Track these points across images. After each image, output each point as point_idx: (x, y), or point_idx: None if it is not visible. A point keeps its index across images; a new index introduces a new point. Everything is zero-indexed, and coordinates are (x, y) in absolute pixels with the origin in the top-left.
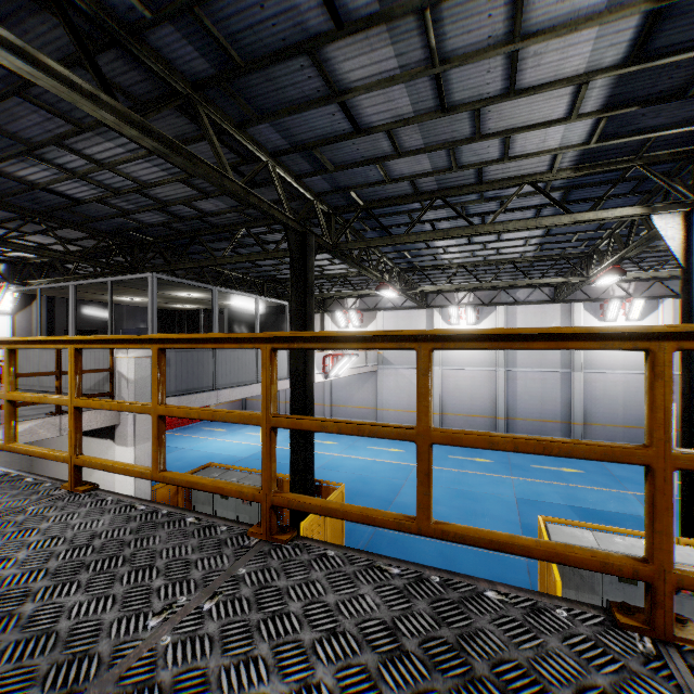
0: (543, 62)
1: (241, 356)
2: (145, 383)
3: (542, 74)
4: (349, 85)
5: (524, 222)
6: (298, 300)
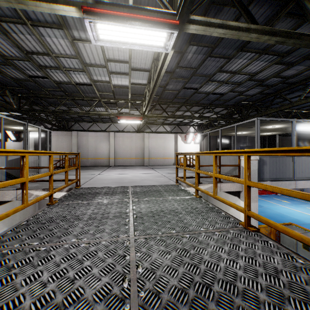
0: None
1: None
2: (254, 173)
3: None
4: None
5: None
6: None
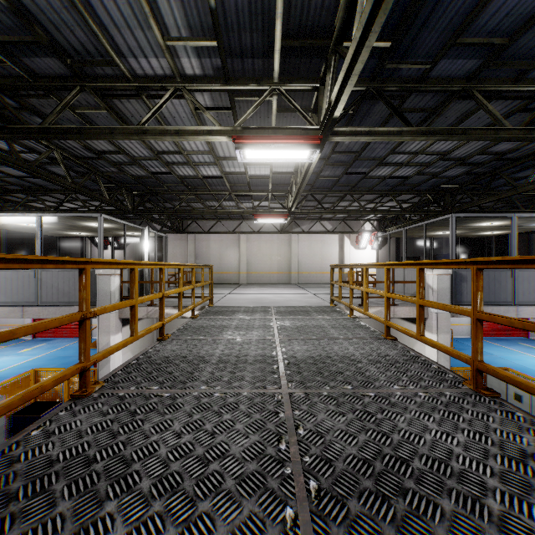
0: None
1: None
2: (445, 292)
3: None
4: None
5: None
6: None
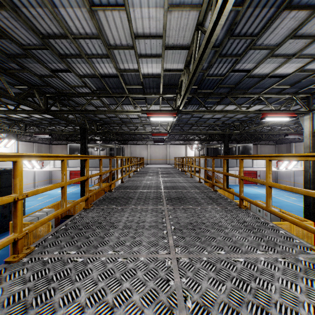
0: (228, 109)
1: (230, 160)
2: (202, 164)
3: (231, 109)
4: (210, 117)
5: (271, 122)
6: (223, 148)
